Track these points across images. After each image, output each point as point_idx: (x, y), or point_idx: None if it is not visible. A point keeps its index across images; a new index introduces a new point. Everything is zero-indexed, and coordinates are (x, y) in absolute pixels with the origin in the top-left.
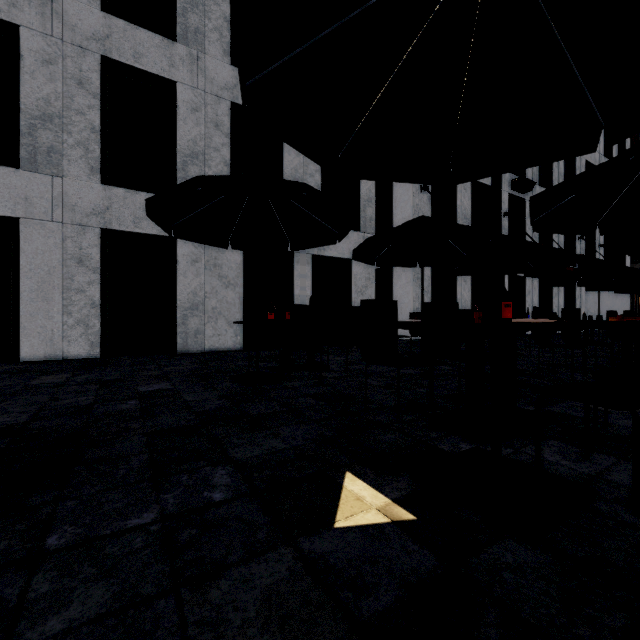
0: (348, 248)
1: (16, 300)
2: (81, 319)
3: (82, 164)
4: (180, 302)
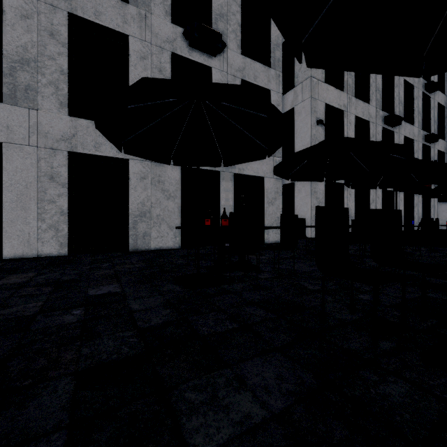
0: (261, 168)
1: (0, 209)
2: (52, 224)
3: (53, 99)
4: (131, 210)
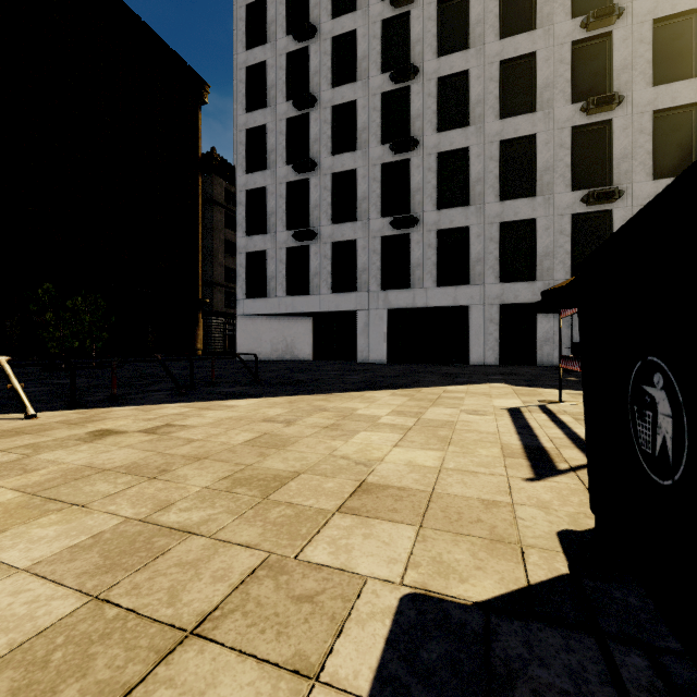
0: None
1: (467, 339)
2: (491, 347)
3: (491, 276)
4: (538, 338)
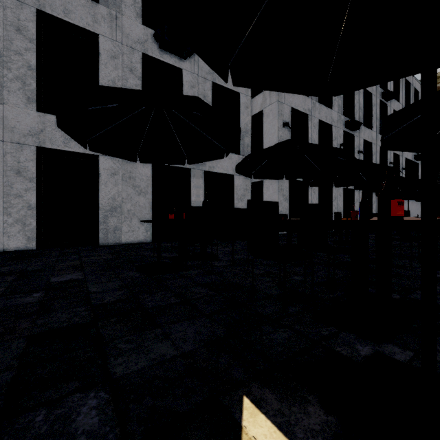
0: (231, 166)
1: None
2: (19, 218)
3: (20, 94)
4: (102, 205)
